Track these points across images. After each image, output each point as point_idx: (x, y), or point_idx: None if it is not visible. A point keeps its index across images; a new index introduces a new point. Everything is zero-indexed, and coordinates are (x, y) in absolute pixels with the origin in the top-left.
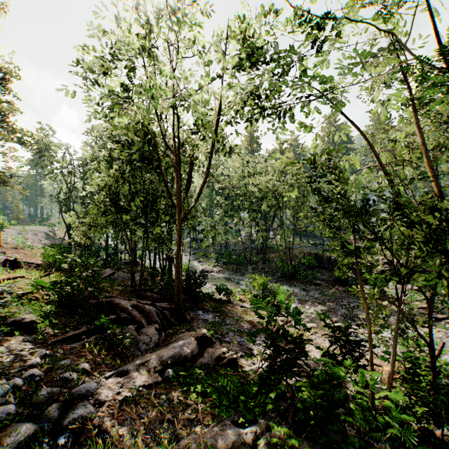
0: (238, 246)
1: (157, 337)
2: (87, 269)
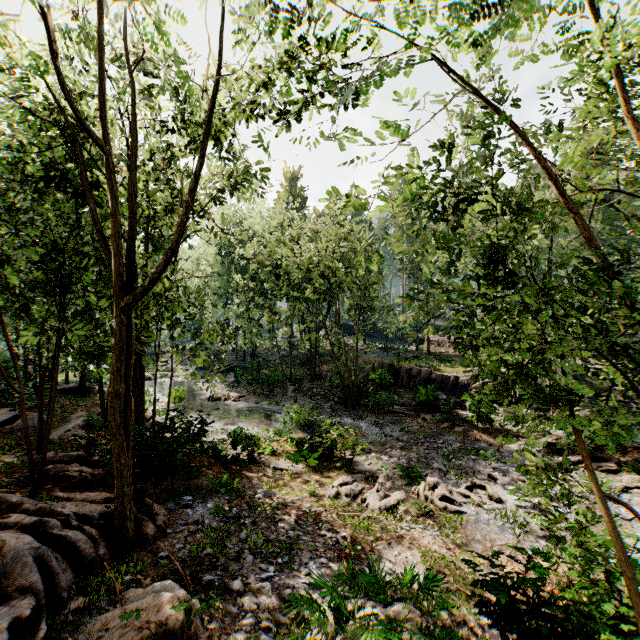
0: (272, 354)
1: None
2: None
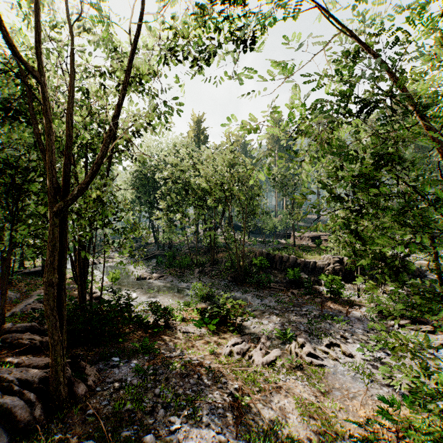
0: (183, 245)
1: None
2: None
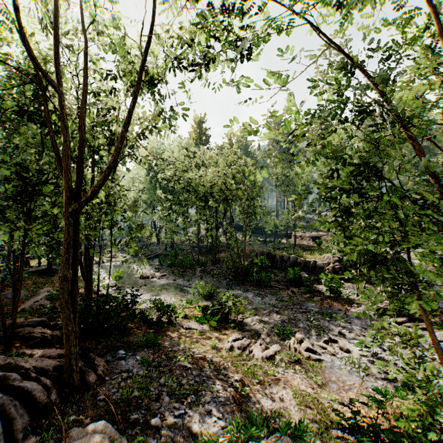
0: (185, 245)
1: None
2: None
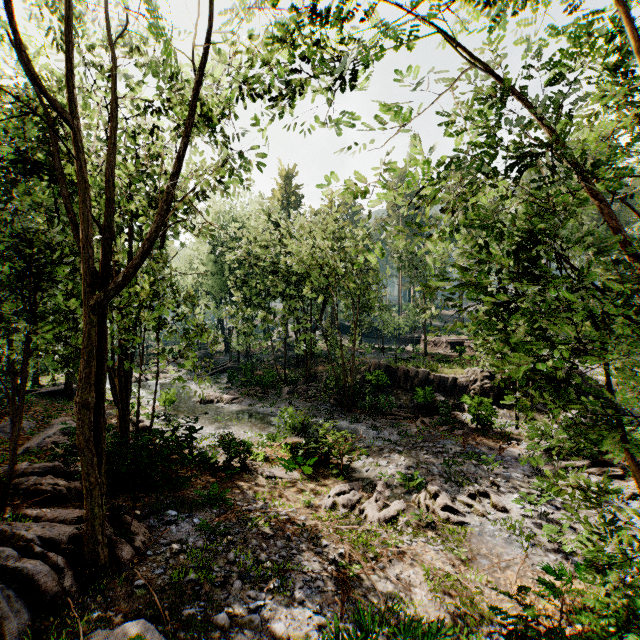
0: (266, 354)
1: None
2: None
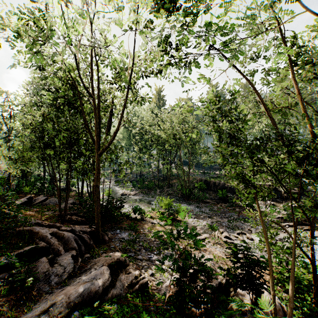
0: (149, 175)
1: (72, 265)
2: (22, 196)
